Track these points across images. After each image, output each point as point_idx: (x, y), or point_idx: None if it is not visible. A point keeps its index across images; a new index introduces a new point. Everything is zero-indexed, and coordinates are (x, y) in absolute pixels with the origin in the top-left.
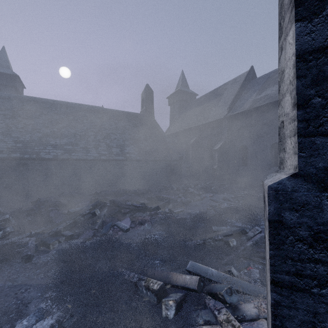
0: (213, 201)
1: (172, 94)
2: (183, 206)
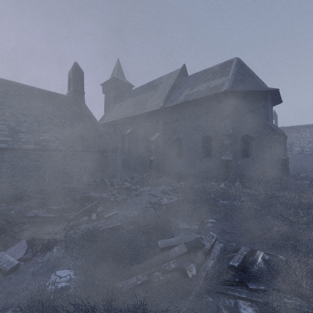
0: (152, 195)
1: (107, 81)
2: (118, 206)
